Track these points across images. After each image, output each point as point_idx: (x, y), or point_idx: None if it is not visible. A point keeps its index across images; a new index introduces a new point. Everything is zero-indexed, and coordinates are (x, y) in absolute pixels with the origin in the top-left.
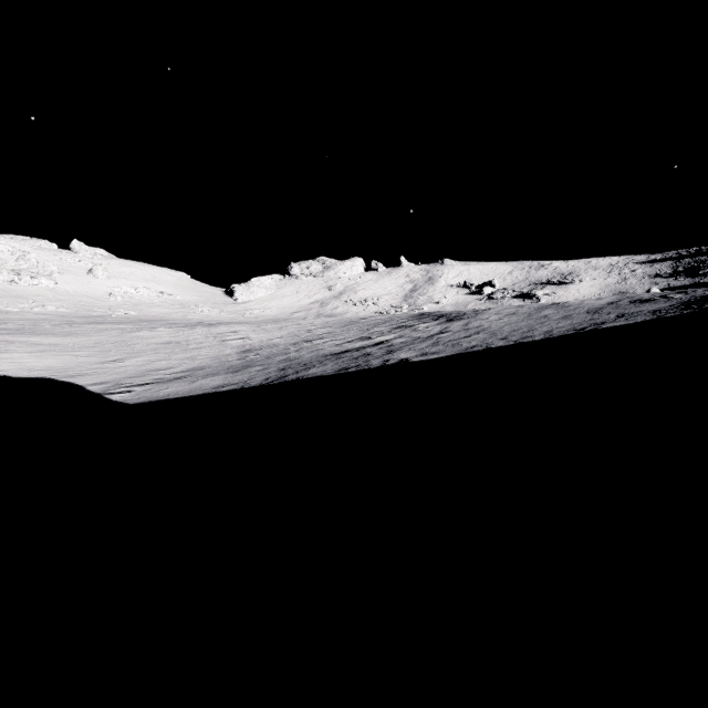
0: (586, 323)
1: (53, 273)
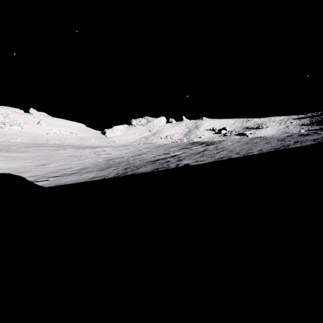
0: (279, 145)
1: (21, 124)
